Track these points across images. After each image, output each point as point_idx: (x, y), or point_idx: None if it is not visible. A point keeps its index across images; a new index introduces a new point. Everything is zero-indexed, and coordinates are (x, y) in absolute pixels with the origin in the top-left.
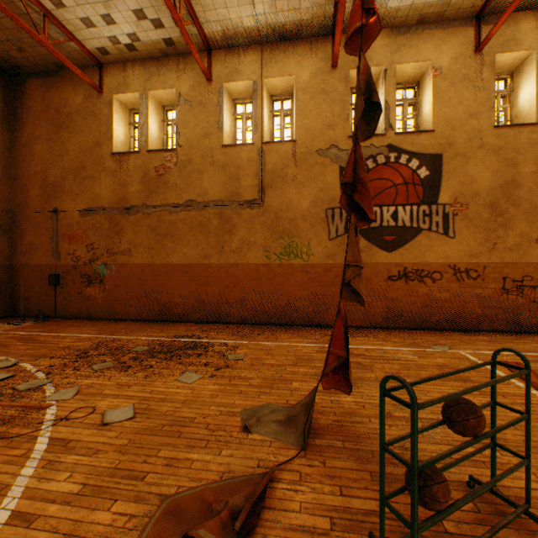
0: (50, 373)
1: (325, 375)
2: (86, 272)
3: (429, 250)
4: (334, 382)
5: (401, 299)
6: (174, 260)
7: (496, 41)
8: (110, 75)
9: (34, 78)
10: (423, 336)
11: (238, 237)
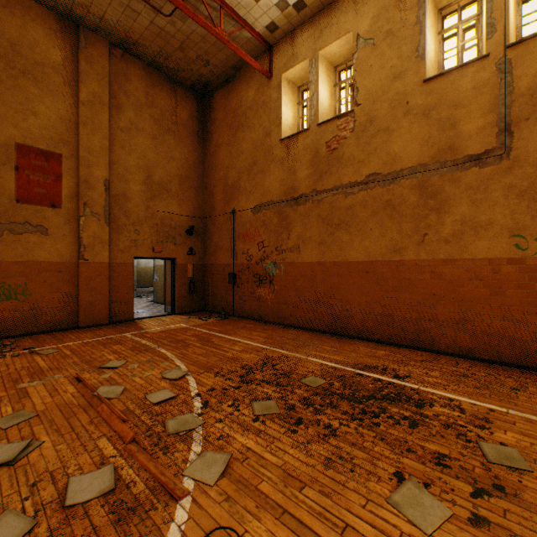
0: (206, 404)
1: None
2: (257, 272)
3: None
4: None
5: None
6: (349, 256)
7: None
8: (278, 54)
9: (218, 90)
10: None
11: (453, 217)
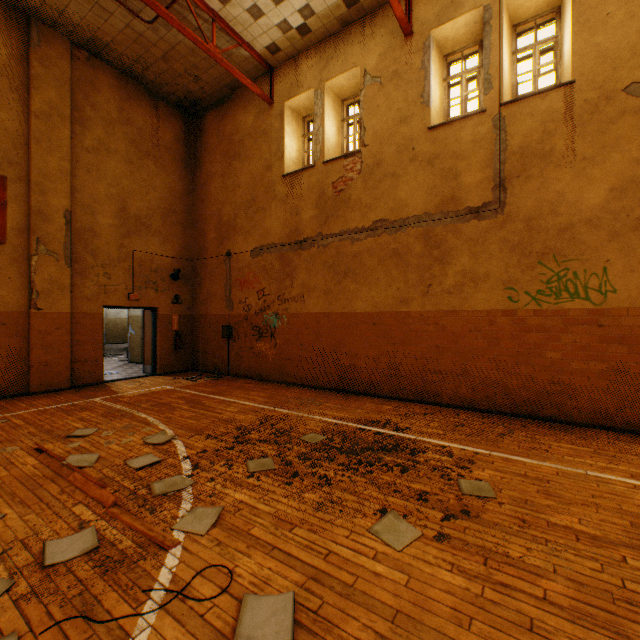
0: (196, 466)
1: None
2: (256, 324)
3: None
4: None
5: None
6: (357, 307)
7: None
8: (281, 79)
9: (210, 111)
10: None
11: (455, 268)
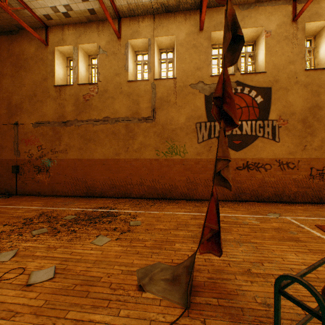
0: None
1: (201, 243)
2: (37, 164)
3: (262, 150)
4: (207, 248)
5: (244, 182)
6: (96, 156)
7: (306, 14)
8: (53, 34)
9: (2, 35)
10: (260, 206)
11: (138, 141)
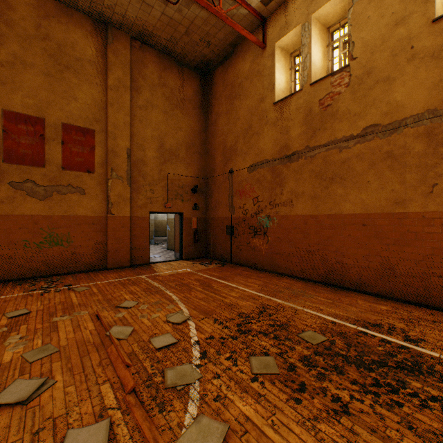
0: (204, 354)
1: None
2: (252, 224)
3: None
4: None
5: None
6: (344, 209)
7: None
8: (272, 25)
9: (218, 68)
10: None
11: None
